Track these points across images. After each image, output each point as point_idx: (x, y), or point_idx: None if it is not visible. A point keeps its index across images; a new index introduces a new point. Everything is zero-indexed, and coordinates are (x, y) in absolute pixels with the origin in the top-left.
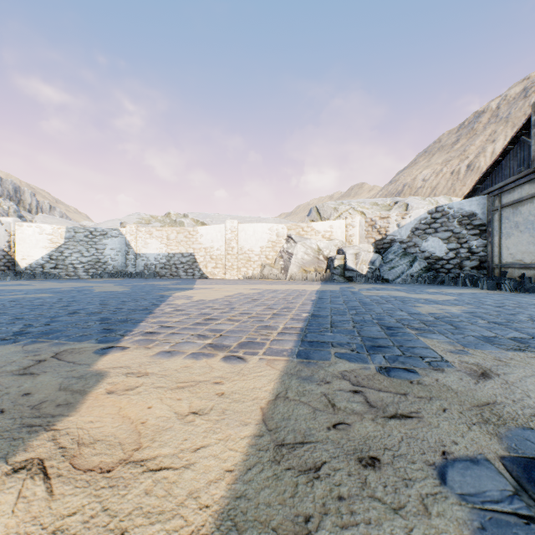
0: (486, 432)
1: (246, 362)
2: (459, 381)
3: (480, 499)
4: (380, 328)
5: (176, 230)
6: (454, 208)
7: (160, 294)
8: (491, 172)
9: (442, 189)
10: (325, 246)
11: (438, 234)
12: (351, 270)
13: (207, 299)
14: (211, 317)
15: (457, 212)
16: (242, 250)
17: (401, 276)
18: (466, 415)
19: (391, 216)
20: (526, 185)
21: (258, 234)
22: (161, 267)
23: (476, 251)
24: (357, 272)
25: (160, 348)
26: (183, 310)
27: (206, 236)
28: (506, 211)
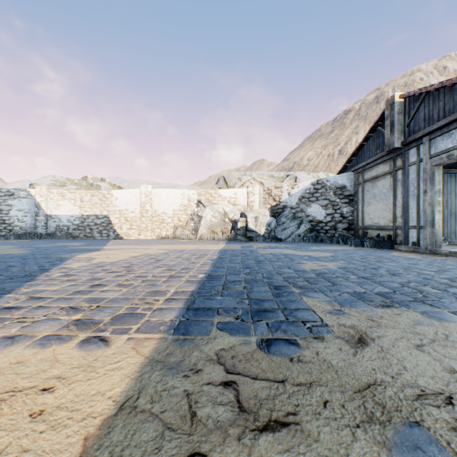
0: (372, 441)
1: (107, 346)
2: (339, 353)
3: None
4: (269, 287)
5: (91, 192)
6: (330, 181)
7: (59, 257)
8: (357, 154)
9: (322, 167)
10: (230, 210)
11: (319, 202)
12: (252, 231)
13: (109, 261)
14: (100, 282)
15: (333, 185)
16: (156, 213)
17: (291, 236)
18: (349, 409)
19: (284, 186)
20: (381, 165)
21: (171, 198)
22: (75, 228)
23: (346, 216)
24: (256, 232)
25: (3, 332)
26: (73, 275)
27: (120, 199)
28: (367, 185)
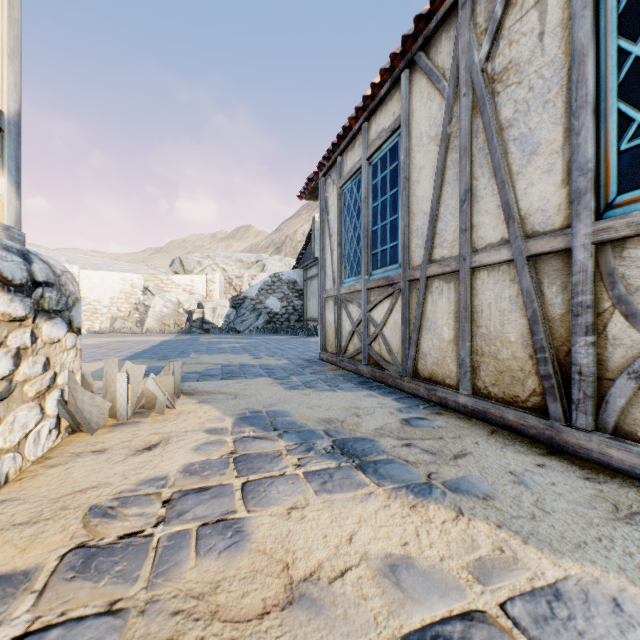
0: None
1: (96, 362)
2: (183, 359)
3: (153, 367)
4: (179, 352)
5: None
6: (285, 276)
7: None
8: (304, 253)
9: None
10: (186, 299)
11: (276, 294)
12: (209, 323)
13: None
14: None
15: (287, 279)
16: (86, 300)
17: (250, 327)
18: None
19: (245, 276)
20: (314, 267)
21: (108, 283)
22: None
23: (298, 308)
24: (214, 324)
25: None
26: None
27: None
28: (309, 283)
